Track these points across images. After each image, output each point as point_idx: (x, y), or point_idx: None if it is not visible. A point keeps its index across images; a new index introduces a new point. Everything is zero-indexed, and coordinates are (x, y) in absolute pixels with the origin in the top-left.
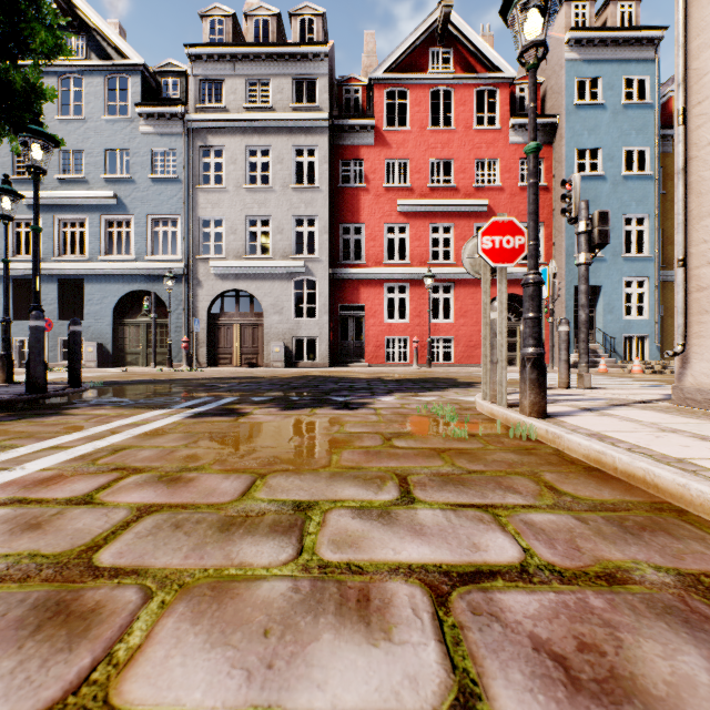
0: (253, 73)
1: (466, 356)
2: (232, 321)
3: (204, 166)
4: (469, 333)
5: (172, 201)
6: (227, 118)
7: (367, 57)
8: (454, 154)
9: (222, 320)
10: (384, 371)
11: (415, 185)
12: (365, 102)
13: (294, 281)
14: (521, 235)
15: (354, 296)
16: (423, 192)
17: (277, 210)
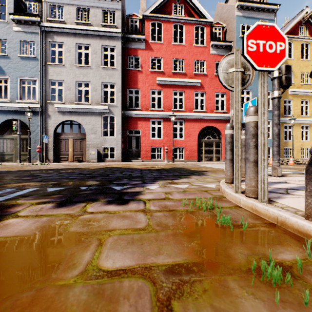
0: (80, 4)
1: (190, 156)
2: (68, 137)
3: (53, 54)
4: (191, 145)
5: (32, 70)
6: (65, 26)
7: (142, 11)
8: (184, 57)
9: (62, 136)
10: (150, 164)
11: (165, 71)
12: (140, 28)
13: (103, 116)
14: (282, 41)
15: (135, 125)
16: (169, 74)
17: (93, 78)
